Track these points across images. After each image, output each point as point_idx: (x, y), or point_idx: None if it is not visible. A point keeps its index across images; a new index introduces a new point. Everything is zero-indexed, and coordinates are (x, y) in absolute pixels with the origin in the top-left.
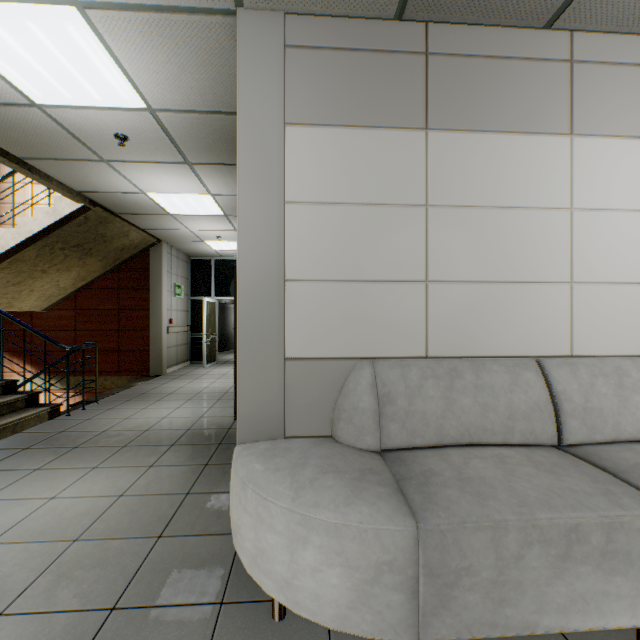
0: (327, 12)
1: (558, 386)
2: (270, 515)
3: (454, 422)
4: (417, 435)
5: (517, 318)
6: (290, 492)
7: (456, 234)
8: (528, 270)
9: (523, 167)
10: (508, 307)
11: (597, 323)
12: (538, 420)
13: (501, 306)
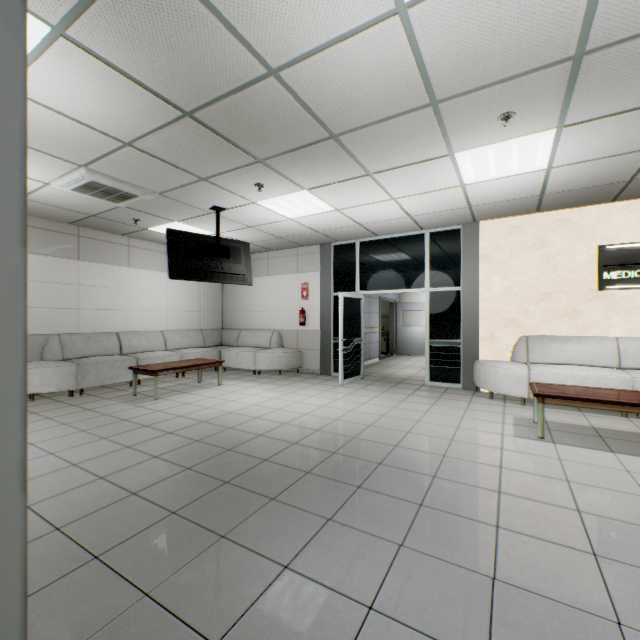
0: (40, 217)
1: (122, 339)
2: (33, 371)
3: (89, 350)
4: (77, 355)
5: (112, 321)
6: (39, 365)
7: (91, 294)
8: (116, 306)
9: (114, 275)
10: (109, 317)
11: (138, 322)
12: (116, 348)
13: (107, 317)
